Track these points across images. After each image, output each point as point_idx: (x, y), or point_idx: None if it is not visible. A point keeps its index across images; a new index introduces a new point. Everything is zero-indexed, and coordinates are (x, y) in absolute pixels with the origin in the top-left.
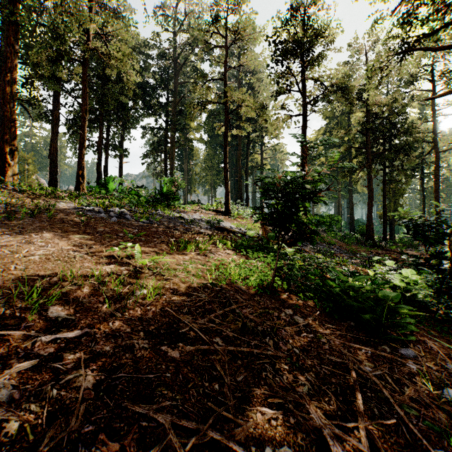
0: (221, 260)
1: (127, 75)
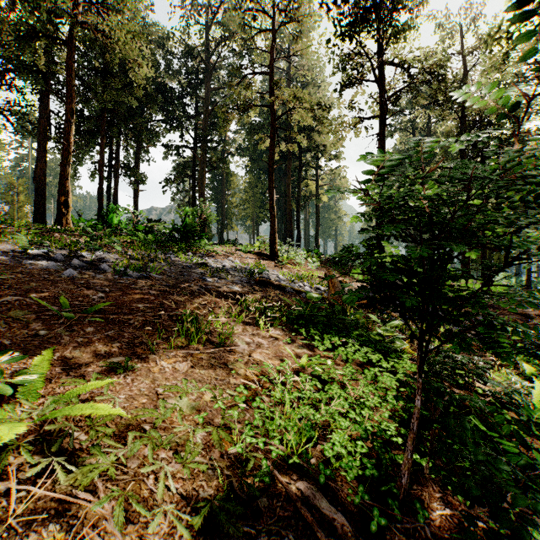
0: (261, 364)
1: (133, 65)
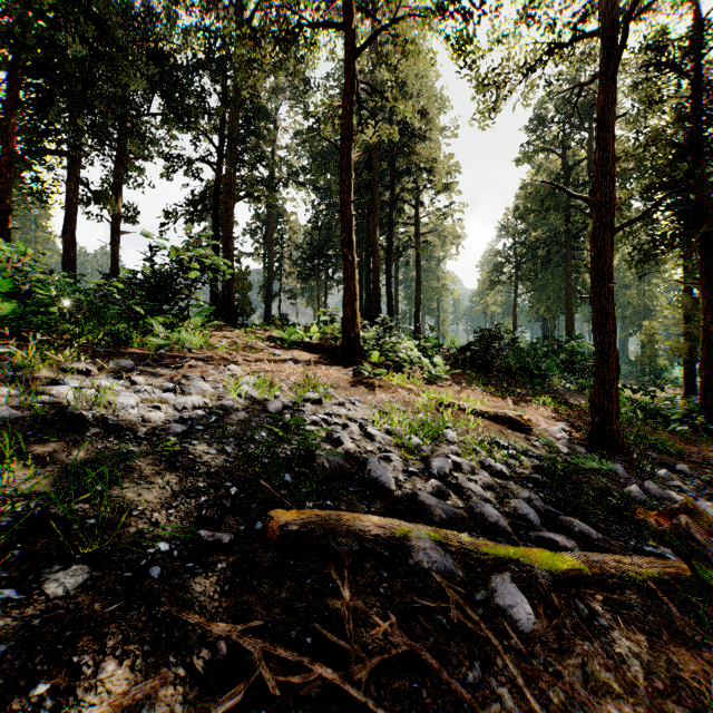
0: None
1: None
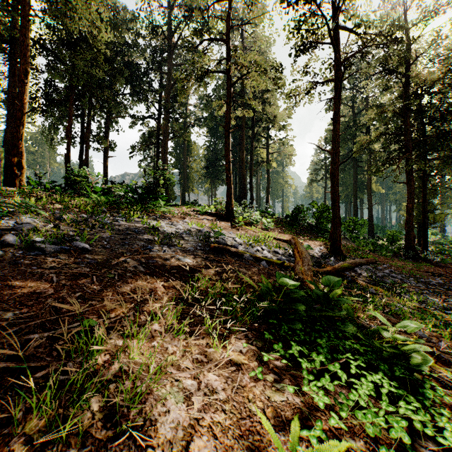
0: None
1: (92, 29)
